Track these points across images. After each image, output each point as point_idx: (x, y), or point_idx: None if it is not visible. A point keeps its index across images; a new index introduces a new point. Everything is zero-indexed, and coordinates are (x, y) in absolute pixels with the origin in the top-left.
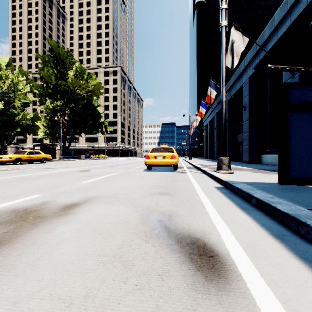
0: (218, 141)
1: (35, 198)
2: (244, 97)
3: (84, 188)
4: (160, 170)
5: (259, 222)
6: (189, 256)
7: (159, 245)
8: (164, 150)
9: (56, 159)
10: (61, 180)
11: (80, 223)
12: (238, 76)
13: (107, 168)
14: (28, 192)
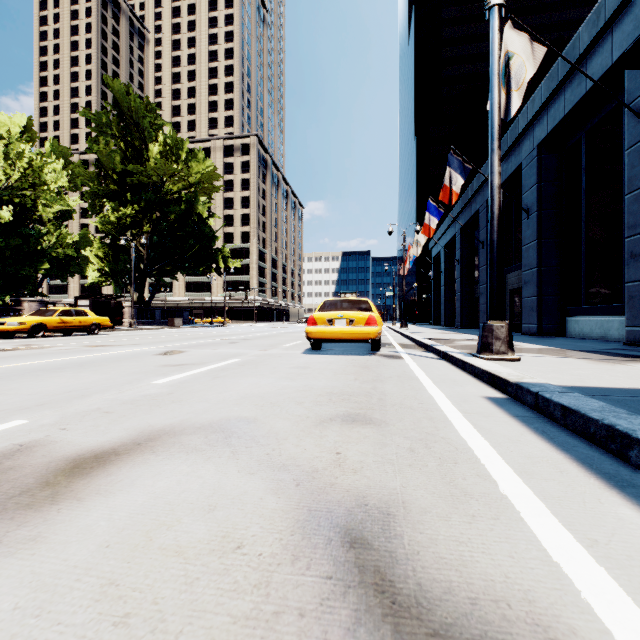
0: (464, 288)
1: (4, 432)
2: (527, 190)
3: (149, 401)
4: (340, 352)
5: None
6: None
7: None
8: (349, 307)
9: (124, 326)
10: (106, 375)
11: (74, 550)
12: (512, 143)
13: (224, 347)
14: (3, 411)
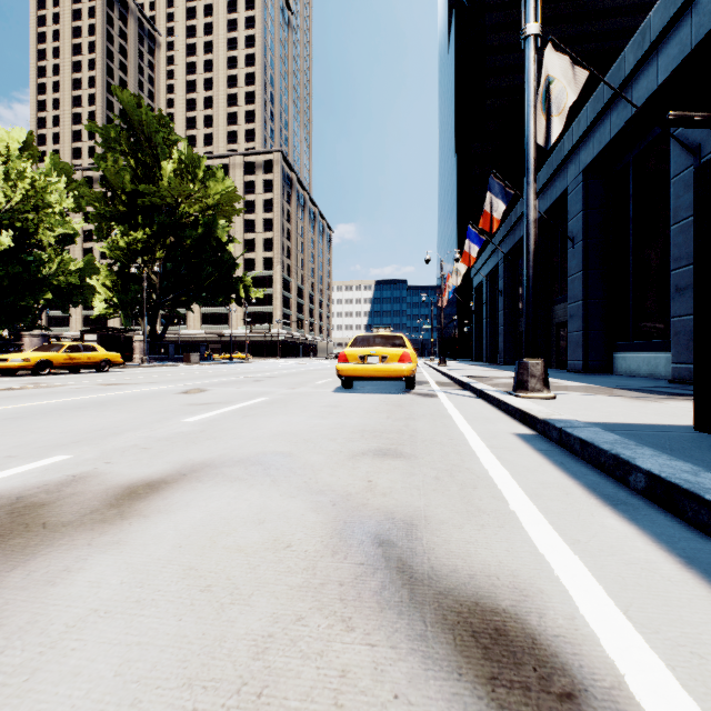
0: (508, 321)
1: (53, 466)
2: (573, 217)
3: (184, 438)
4: (373, 391)
5: (675, 550)
6: (492, 694)
7: (385, 642)
8: (382, 343)
9: (135, 362)
10: (132, 414)
11: (154, 549)
12: (557, 167)
13: (249, 386)
14: (42, 447)
